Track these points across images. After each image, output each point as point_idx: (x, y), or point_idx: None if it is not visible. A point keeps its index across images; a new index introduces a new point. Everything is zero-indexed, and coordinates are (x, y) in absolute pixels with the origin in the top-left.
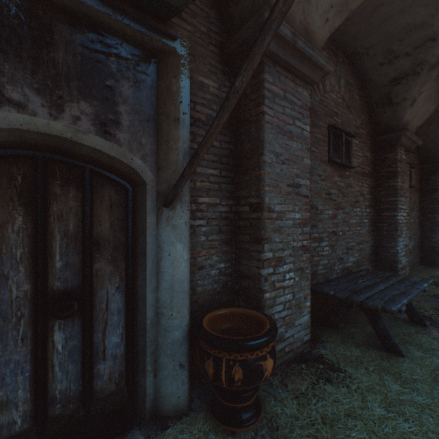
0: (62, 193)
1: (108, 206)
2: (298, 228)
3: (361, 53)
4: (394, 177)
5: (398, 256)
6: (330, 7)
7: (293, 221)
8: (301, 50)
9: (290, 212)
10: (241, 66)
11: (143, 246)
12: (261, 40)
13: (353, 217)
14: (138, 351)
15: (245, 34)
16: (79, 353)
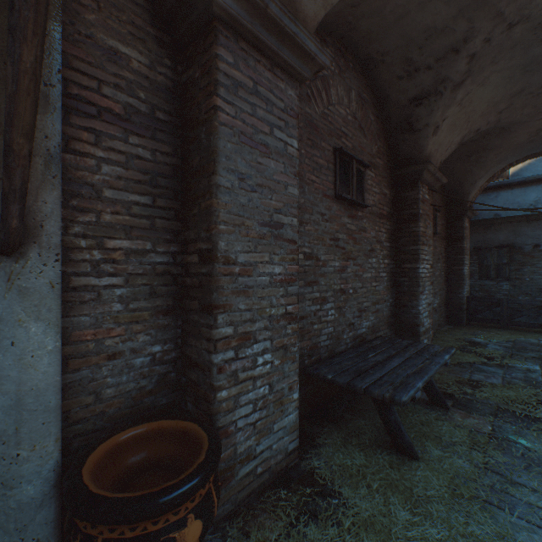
0: None
1: None
2: (278, 287)
3: (376, 60)
4: (415, 220)
5: (421, 317)
6: None
7: (270, 277)
8: (278, 21)
9: (265, 265)
10: None
11: None
12: None
13: (368, 269)
14: None
15: None
16: None
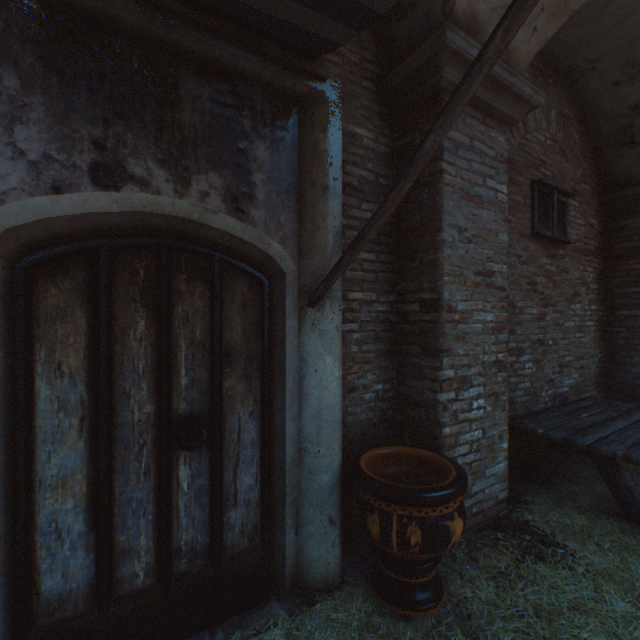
0: (187, 291)
1: (239, 306)
2: (489, 334)
3: (583, 69)
4: (637, 255)
5: None
6: (540, 11)
7: (483, 324)
8: (497, 78)
9: (479, 313)
10: (434, 122)
11: (281, 359)
12: (466, 88)
13: (570, 317)
14: (275, 498)
15: (415, 63)
16: (206, 495)
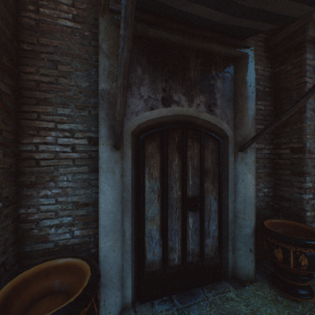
0: (191, 145)
1: (210, 152)
2: None
3: None
4: None
5: None
6: None
7: None
8: None
9: None
10: None
11: (226, 175)
12: None
13: None
14: (222, 237)
15: (290, 30)
16: (198, 231)
